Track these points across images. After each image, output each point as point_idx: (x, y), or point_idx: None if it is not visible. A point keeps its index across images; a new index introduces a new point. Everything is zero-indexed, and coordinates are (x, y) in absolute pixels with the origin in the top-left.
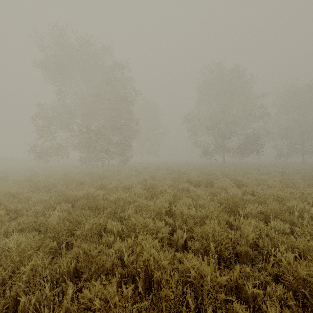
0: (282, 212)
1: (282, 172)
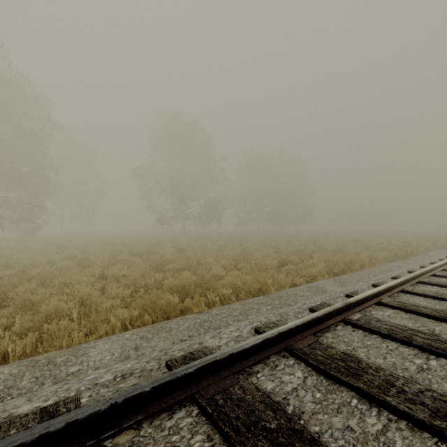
0: (193, 265)
1: (228, 239)
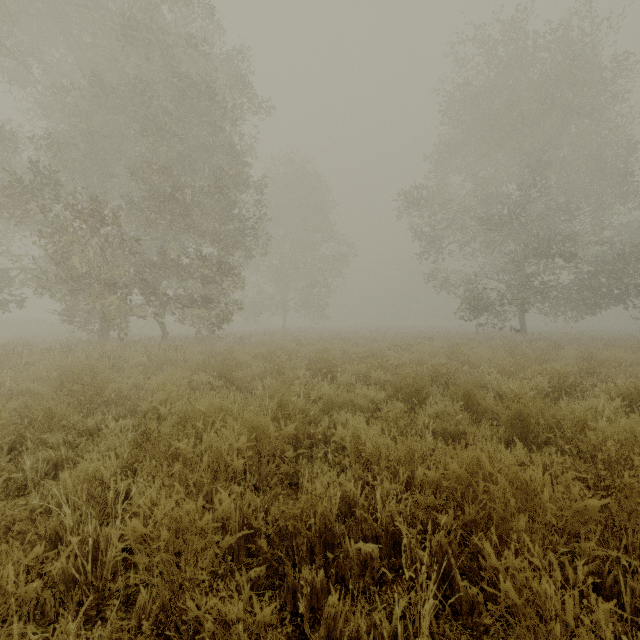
0: None
1: None
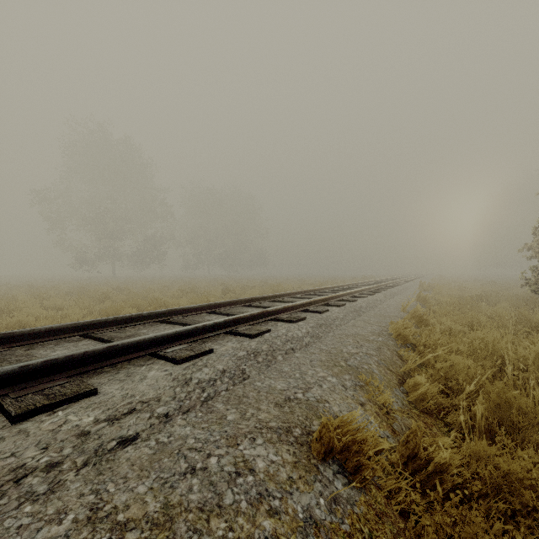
0: (139, 298)
1: (173, 281)
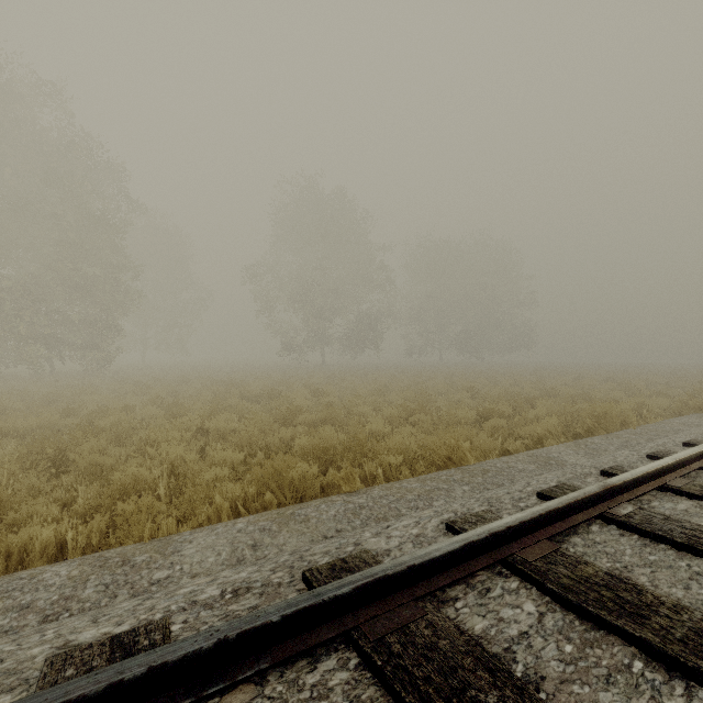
0: (338, 417)
1: (392, 377)
